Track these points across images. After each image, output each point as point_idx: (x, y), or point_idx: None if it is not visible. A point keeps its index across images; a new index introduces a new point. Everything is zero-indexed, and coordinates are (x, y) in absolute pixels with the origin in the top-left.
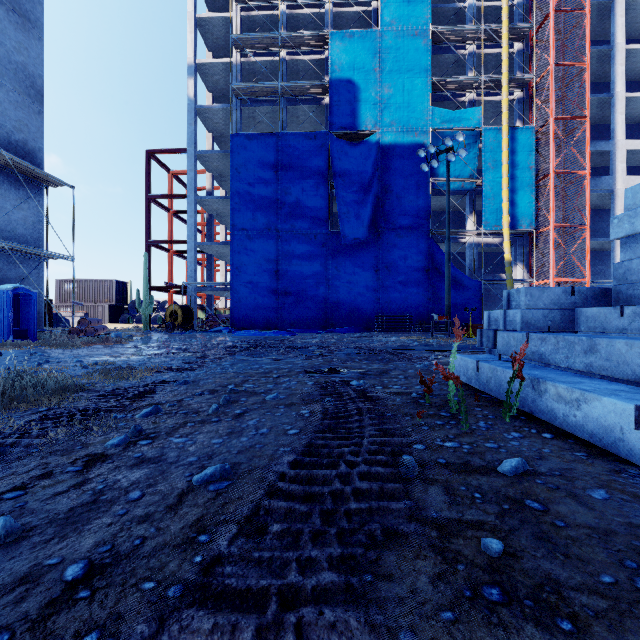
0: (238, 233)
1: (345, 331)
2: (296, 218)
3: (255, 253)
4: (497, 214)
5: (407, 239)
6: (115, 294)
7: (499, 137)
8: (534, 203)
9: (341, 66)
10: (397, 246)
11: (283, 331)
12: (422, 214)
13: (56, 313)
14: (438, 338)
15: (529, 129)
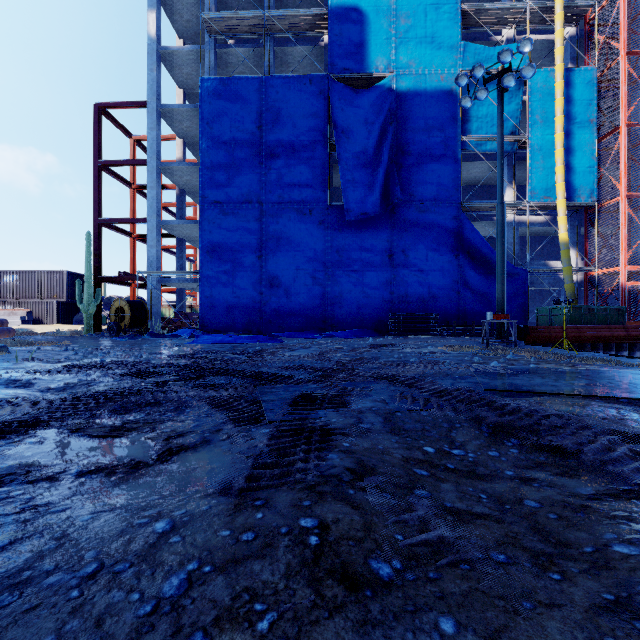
0: (210, 207)
1: (350, 335)
2: (285, 187)
3: (232, 233)
4: (548, 182)
5: (430, 214)
6: (66, 288)
7: (550, 81)
8: (596, 167)
9: None
10: (417, 224)
11: (264, 336)
12: (450, 182)
13: None
14: (506, 349)
15: (589, 71)
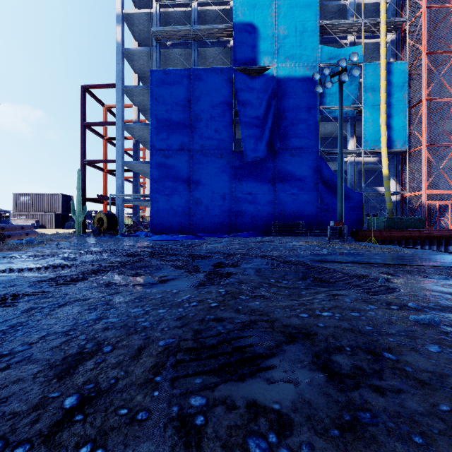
0: (157, 153)
1: (247, 235)
2: (205, 140)
3: (171, 169)
4: (376, 136)
5: (299, 157)
6: (61, 205)
7: (377, 71)
8: (407, 126)
9: (243, 12)
10: (291, 163)
11: (192, 236)
12: (312, 136)
13: (5, 220)
14: (338, 243)
15: (403, 64)
